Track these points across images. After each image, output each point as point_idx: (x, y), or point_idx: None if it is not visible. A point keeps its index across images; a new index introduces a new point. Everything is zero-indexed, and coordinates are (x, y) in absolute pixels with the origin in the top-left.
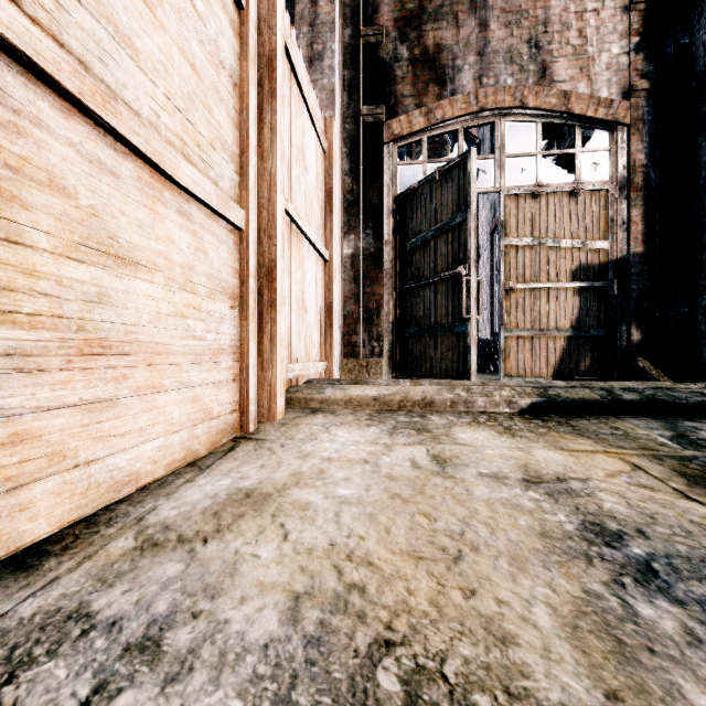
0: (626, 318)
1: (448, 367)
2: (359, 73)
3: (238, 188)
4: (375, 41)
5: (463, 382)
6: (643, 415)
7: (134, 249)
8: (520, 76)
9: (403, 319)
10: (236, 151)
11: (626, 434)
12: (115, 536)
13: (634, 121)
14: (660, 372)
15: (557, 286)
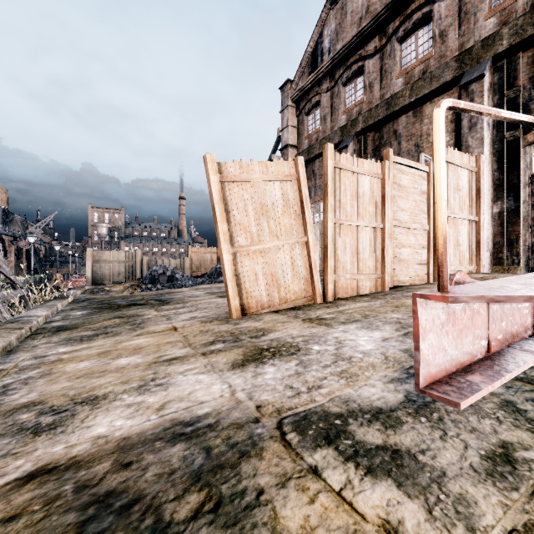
0: None
1: None
2: None
3: (427, 219)
4: (514, 96)
5: None
6: None
7: (404, 244)
8: None
9: None
10: (426, 210)
11: None
12: (403, 288)
13: None
14: None
15: None
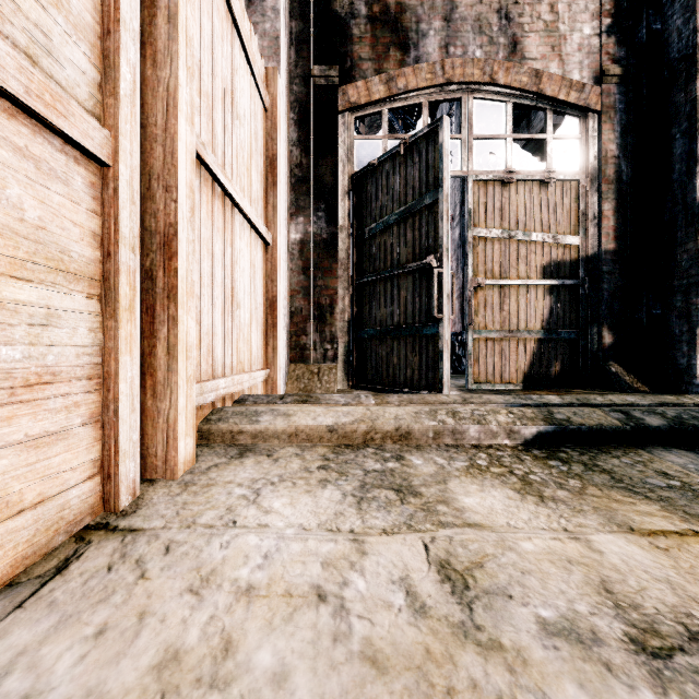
0: (597, 319)
1: (414, 375)
2: (309, 26)
3: (99, 92)
4: None
5: (440, 398)
6: (674, 445)
7: None
8: (489, 49)
9: (360, 317)
10: (93, 26)
11: (687, 486)
12: None
13: (606, 109)
14: (633, 377)
15: (528, 283)
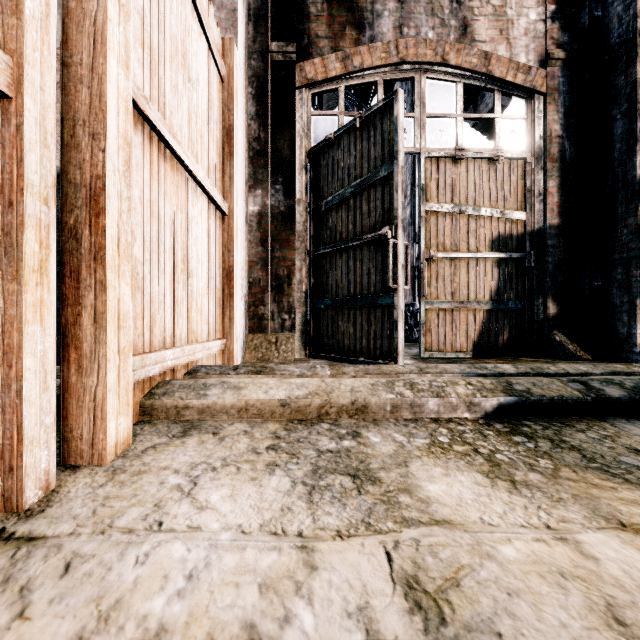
0: (542, 291)
1: (370, 345)
2: (267, 2)
3: None
4: None
5: (396, 368)
6: (635, 417)
7: None
8: (441, 30)
9: (317, 288)
10: None
11: None
12: None
13: (551, 91)
14: (576, 346)
15: (477, 256)
